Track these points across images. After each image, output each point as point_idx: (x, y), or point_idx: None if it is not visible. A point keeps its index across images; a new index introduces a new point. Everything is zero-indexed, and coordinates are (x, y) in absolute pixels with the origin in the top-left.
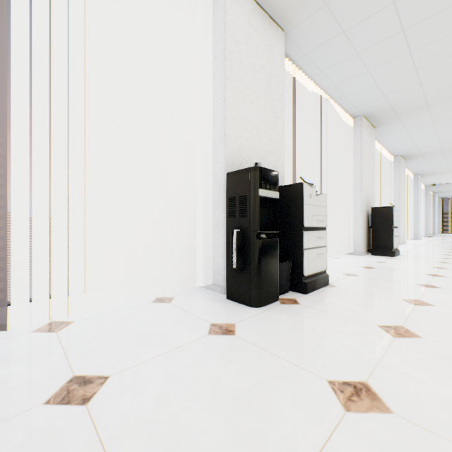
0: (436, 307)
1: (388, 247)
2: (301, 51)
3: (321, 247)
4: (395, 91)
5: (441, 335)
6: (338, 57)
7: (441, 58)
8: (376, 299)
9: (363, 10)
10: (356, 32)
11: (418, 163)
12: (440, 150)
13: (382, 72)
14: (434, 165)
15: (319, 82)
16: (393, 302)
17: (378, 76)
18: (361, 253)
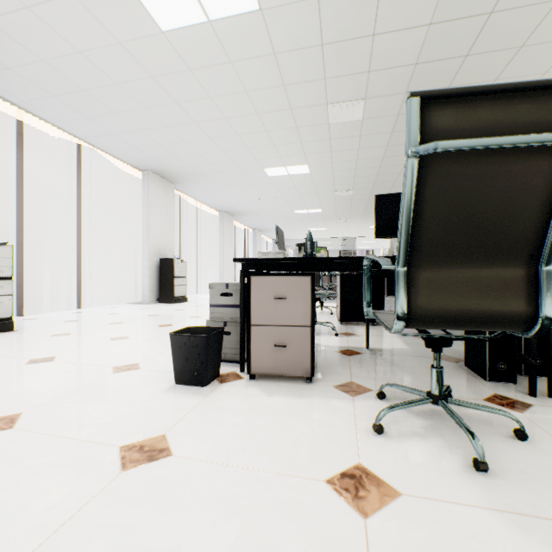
0: (67, 336)
1: (171, 295)
2: (16, 97)
3: (0, 296)
4: (160, 157)
5: (3, 351)
6: (70, 115)
7: (172, 142)
8: (26, 337)
9: (59, 86)
10: (68, 100)
11: (246, 220)
12: (251, 212)
13: (130, 139)
14: (261, 223)
15: (69, 130)
16: (38, 337)
17: (131, 141)
18: (149, 302)
